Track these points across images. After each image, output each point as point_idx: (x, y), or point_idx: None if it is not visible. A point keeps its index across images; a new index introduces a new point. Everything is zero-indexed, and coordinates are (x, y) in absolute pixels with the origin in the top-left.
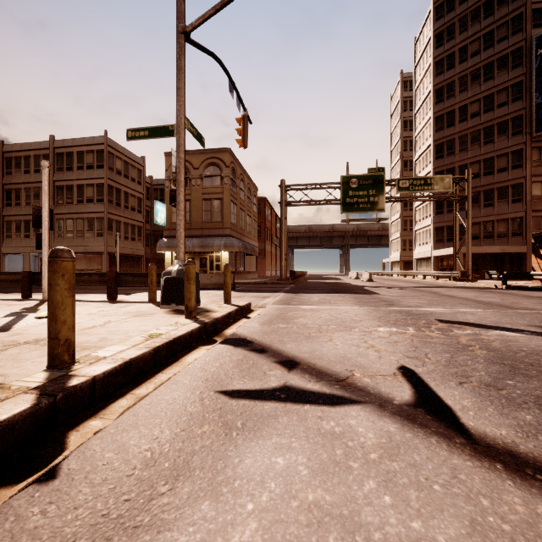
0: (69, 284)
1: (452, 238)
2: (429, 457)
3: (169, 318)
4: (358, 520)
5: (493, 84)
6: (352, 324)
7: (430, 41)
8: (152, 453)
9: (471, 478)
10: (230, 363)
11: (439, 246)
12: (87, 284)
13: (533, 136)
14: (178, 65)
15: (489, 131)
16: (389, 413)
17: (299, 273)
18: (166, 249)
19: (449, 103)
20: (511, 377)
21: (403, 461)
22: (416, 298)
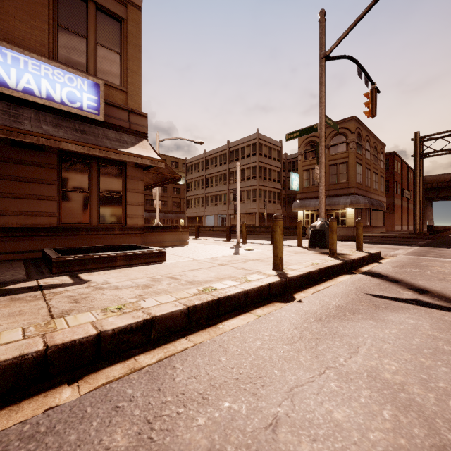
0: (281, 231)
1: None
2: None
3: (318, 256)
4: None
5: None
6: None
7: None
8: (338, 305)
9: None
10: (371, 284)
11: None
12: (258, 233)
13: None
14: (320, 82)
15: None
16: None
17: (440, 228)
18: (299, 208)
19: None
20: None
21: None
22: None
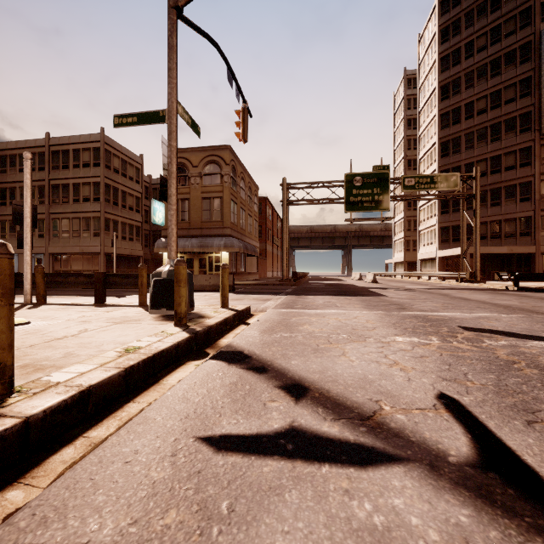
0: (2, 288)
1: (458, 238)
2: None
3: (156, 325)
4: None
5: (500, 80)
6: (365, 333)
7: (435, 36)
8: None
9: None
10: (221, 389)
11: (445, 247)
12: (74, 286)
13: (542, 133)
14: (169, 43)
15: (496, 128)
16: (448, 483)
17: (301, 274)
18: (164, 249)
19: (454, 100)
20: None
21: None
22: (427, 301)
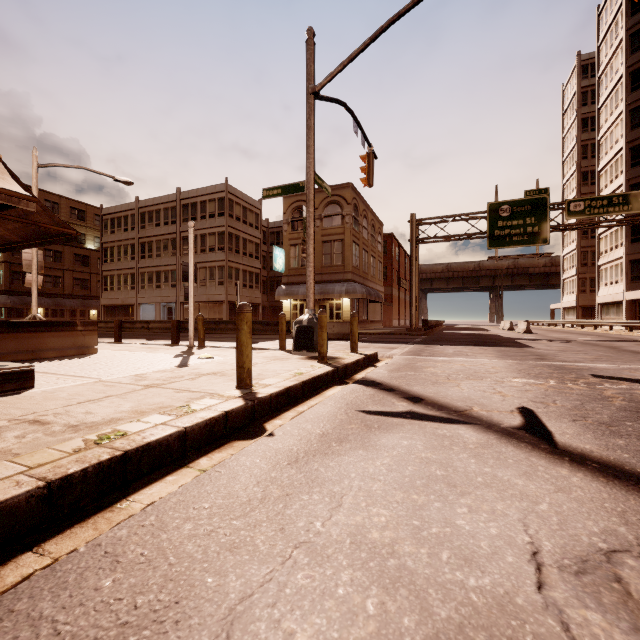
0: (249, 329)
1: None
2: (513, 450)
3: (304, 362)
4: (451, 464)
5: None
6: (485, 375)
7: (622, 6)
8: (322, 432)
9: (538, 460)
10: (364, 396)
11: (637, 286)
12: (224, 332)
13: None
14: (308, 125)
15: None
16: (493, 430)
17: (433, 323)
18: (284, 297)
19: None
20: (633, 420)
21: (492, 450)
22: (581, 353)
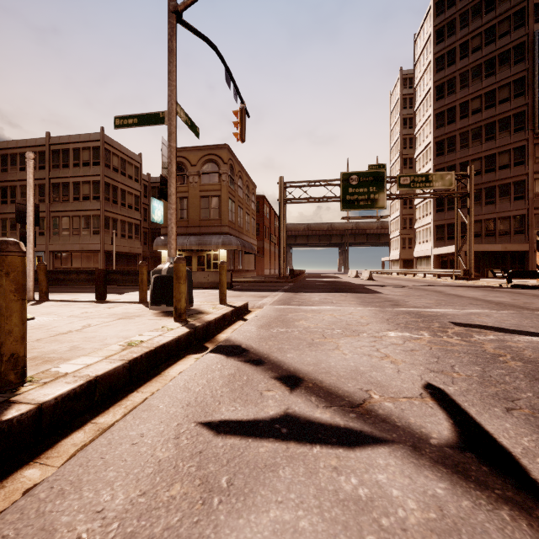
0: (15, 284)
1: (453, 236)
2: None
3: (157, 320)
4: None
5: (495, 80)
6: (359, 328)
7: (430, 37)
8: None
9: None
10: (220, 380)
11: (440, 245)
12: (75, 283)
13: (535, 133)
14: (169, 47)
15: (490, 128)
16: (428, 461)
17: (298, 272)
18: (163, 247)
19: (449, 100)
20: None
21: None
22: (421, 298)
